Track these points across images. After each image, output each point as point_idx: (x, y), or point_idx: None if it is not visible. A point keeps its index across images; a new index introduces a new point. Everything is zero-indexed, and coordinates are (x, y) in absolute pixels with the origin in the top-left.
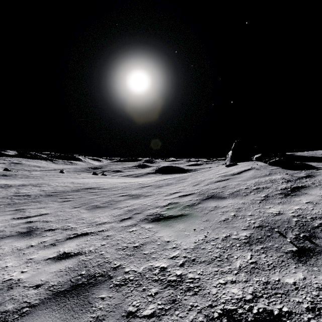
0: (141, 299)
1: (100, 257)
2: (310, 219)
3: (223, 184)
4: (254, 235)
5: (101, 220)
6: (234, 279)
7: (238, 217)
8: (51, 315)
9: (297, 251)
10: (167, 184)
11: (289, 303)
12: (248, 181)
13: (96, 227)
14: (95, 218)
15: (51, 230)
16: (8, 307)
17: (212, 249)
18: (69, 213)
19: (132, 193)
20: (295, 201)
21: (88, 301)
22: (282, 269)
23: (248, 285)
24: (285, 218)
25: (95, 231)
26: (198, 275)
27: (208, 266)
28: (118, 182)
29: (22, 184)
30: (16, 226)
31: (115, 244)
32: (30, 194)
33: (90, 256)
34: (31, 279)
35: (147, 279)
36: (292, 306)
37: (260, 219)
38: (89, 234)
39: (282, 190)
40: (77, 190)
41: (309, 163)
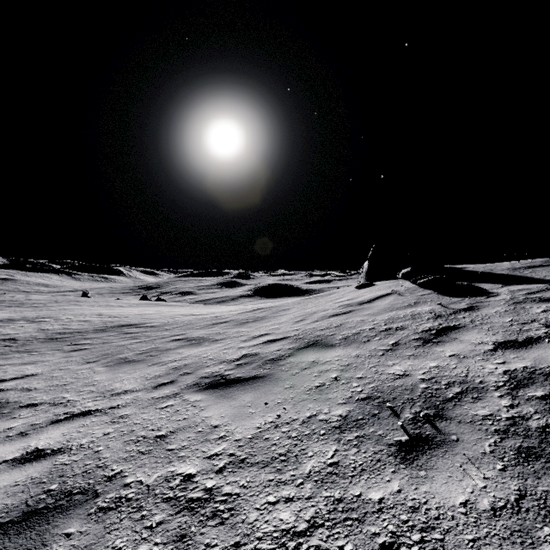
0: (131, 534)
1: (92, 458)
2: (446, 385)
3: (340, 320)
4: (353, 414)
5: (123, 387)
6: (292, 495)
7: (341, 381)
8: None
9: (407, 443)
10: (256, 320)
11: (358, 536)
12: (379, 316)
13: (109, 399)
14: (114, 383)
15: (30, 406)
16: None
17: (280, 439)
18: (73, 372)
19: (193, 336)
20: (435, 353)
21: (42, 540)
22: (371, 476)
23: (309, 504)
24: (410, 383)
25: (104, 407)
26: (239, 489)
27: (261, 472)
28: (180, 314)
29: (8, 318)
30: None
31: (128, 432)
32: (17, 338)
33: (77, 456)
34: None
35: (154, 498)
36: (361, 541)
37: (373, 384)
38: (93, 413)
39: (423, 334)
40: (104, 329)
41: (481, 285)
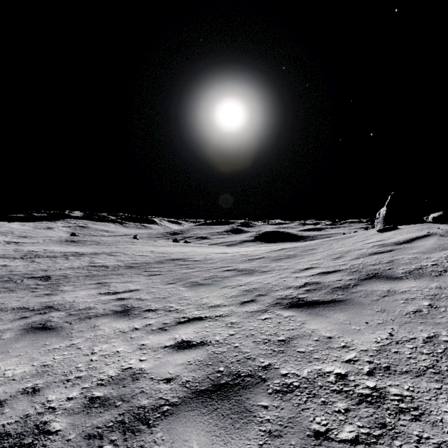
0: (325, 415)
1: (236, 351)
2: None
3: (387, 257)
4: None
5: (212, 302)
6: None
7: (440, 309)
8: (203, 420)
9: None
10: (288, 257)
11: None
12: (433, 254)
13: (209, 310)
14: (202, 299)
15: (151, 311)
16: (142, 401)
17: (413, 354)
18: (164, 290)
19: (240, 268)
20: None
21: (245, 407)
22: None
23: None
24: None
25: (211, 315)
26: (407, 392)
27: (419, 380)
28: (211, 252)
29: (94, 252)
30: (108, 303)
31: (250, 335)
32: (107, 265)
33: (222, 349)
34: (156, 370)
35: (322, 389)
36: None
37: None
38: (205, 319)
39: None
40: (162, 261)
41: None
